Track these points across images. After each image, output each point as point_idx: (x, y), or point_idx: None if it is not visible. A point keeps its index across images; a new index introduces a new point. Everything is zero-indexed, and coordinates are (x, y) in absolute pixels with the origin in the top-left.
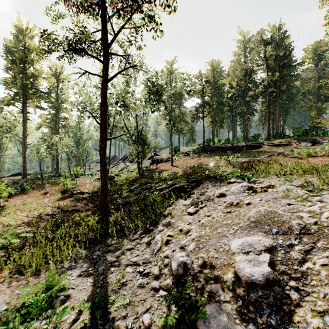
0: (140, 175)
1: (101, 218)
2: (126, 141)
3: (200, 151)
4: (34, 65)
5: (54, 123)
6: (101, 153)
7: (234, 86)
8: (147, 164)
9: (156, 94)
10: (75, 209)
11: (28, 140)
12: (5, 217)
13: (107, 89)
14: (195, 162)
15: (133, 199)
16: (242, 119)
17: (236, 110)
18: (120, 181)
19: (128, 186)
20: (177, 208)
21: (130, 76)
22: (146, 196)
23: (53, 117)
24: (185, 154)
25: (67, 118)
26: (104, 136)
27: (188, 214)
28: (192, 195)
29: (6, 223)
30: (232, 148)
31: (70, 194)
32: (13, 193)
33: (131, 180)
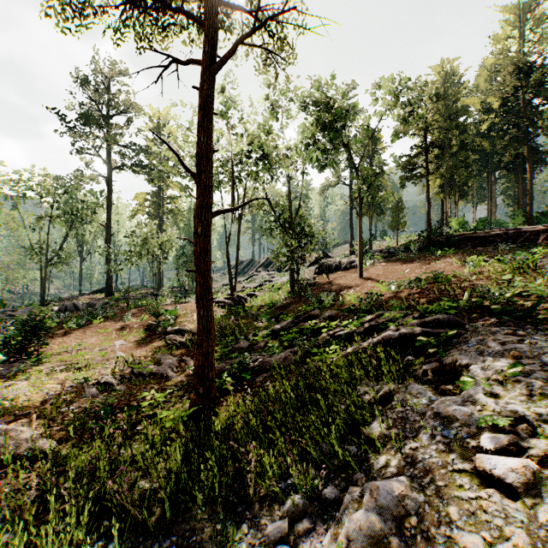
0: (294, 295)
1: (197, 412)
2: (269, 230)
3: (419, 248)
4: (123, 111)
5: (156, 206)
6: (196, 249)
7: (495, 106)
8: (308, 274)
9: (327, 129)
10: (156, 372)
11: (120, 236)
12: (27, 381)
13: (231, 127)
14: (415, 270)
15: (278, 359)
16: (513, 176)
17: (502, 156)
18: (254, 309)
19: (269, 322)
20: (412, 420)
21: (270, 51)
22: (308, 352)
23: (153, 197)
24: (388, 253)
25: (174, 197)
26: (205, 205)
27: (481, 474)
28: (462, 377)
29: (7, 403)
30: (505, 238)
31: (162, 332)
32: (72, 325)
33: (278, 306)
